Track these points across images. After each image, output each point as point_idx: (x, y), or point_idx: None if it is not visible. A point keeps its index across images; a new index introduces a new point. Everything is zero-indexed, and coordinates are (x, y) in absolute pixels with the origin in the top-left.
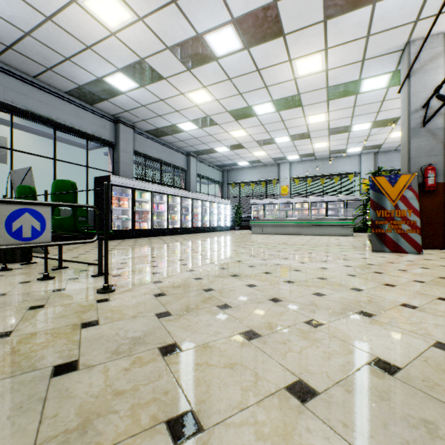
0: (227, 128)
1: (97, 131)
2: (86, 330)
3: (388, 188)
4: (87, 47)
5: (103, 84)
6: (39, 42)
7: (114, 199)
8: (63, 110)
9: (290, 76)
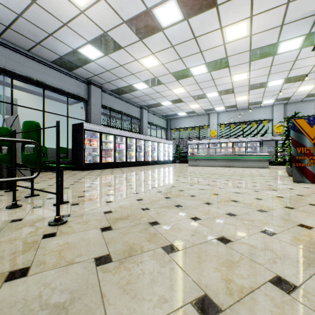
0: (170, 86)
1: (75, 90)
2: (7, 286)
3: (307, 129)
4: (64, 24)
5: (77, 54)
6: (28, 21)
7: (86, 140)
8: (50, 75)
9: (221, 42)
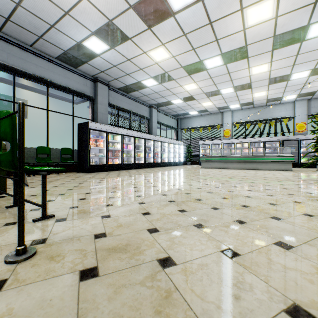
0: (181, 82)
1: (80, 88)
2: None
3: None
4: (65, 13)
5: (82, 48)
6: (28, 11)
7: (92, 140)
8: (54, 72)
9: (240, 27)
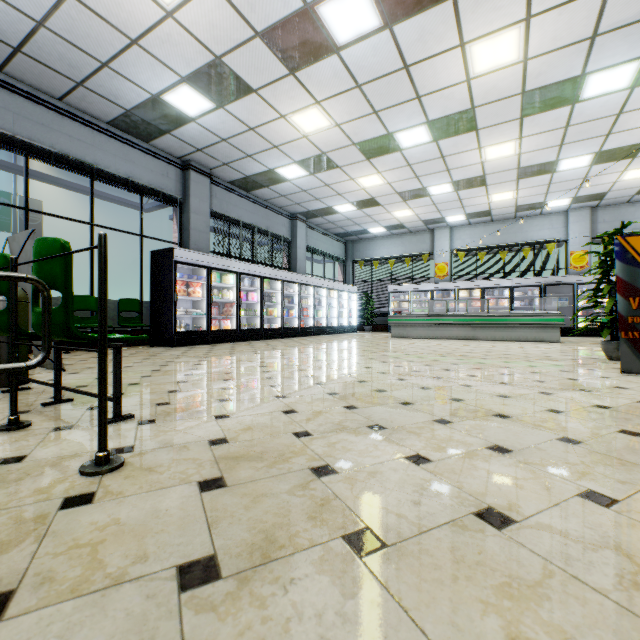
0: (352, 172)
1: (156, 181)
2: None
3: None
4: (131, 42)
5: (161, 106)
6: (59, 37)
7: (180, 284)
8: (104, 150)
9: (461, 76)
